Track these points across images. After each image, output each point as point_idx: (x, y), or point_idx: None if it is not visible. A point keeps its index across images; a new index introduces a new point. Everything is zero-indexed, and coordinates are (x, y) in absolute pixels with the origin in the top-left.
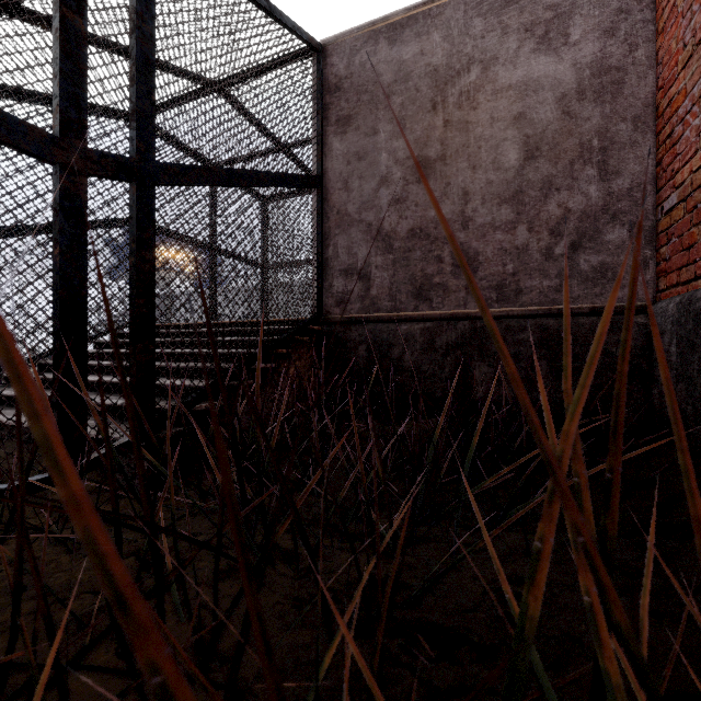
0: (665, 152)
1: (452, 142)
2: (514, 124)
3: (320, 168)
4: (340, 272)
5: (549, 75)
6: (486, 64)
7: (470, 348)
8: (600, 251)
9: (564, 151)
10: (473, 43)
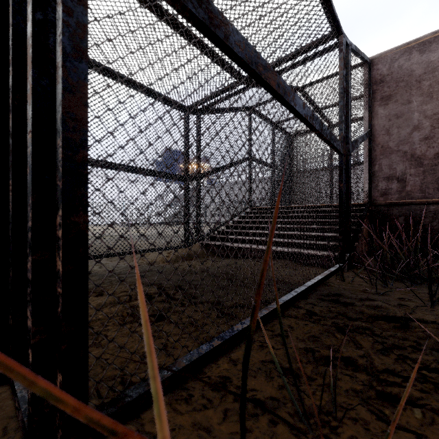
0: None
1: None
2: None
3: (370, 124)
4: (383, 178)
5: None
6: None
7: None
8: None
9: None
10: None
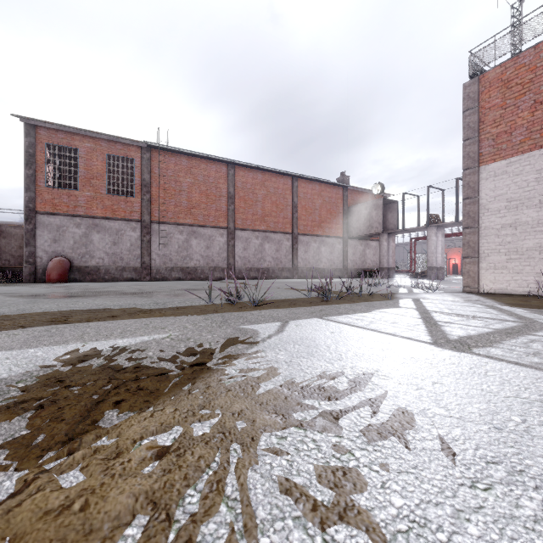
0: None
1: None
2: None
3: None
4: (4, 260)
5: None
6: None
7: None
8: None
9: None
10: None
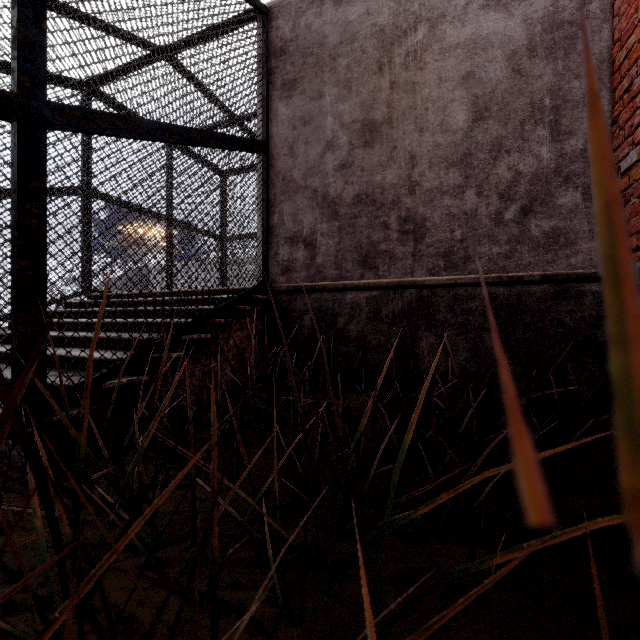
0: (622, 108)
1: (399, 105)
2: (462, 84)
3: (265, 133)
4: (285, 239)
5: (498, 31)
6: (434, 22)
7: (417, 318)
8: (552, 215)
9: (514, 111)
10: (420, 1)
